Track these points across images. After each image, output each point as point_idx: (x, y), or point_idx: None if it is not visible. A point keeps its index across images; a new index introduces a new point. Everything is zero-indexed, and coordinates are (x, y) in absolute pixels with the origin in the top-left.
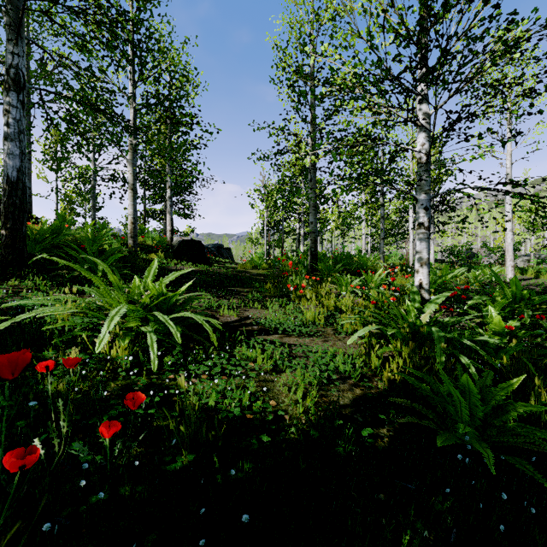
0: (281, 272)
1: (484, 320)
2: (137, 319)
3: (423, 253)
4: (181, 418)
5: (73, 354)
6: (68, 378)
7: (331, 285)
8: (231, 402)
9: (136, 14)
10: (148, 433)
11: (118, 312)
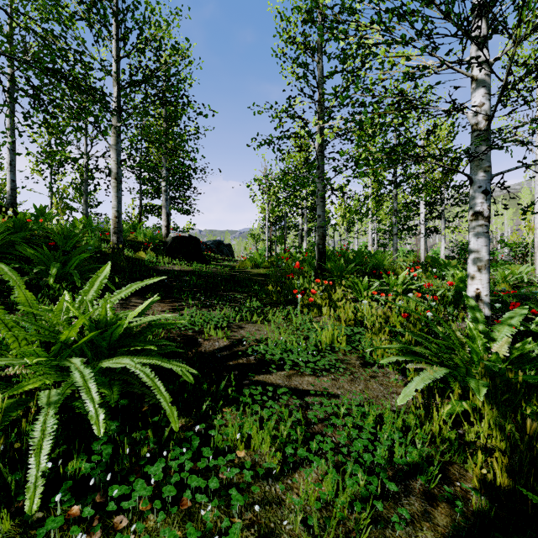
0: (285, 271)
1: None
2: (46, 370)
3: (481, 253)
4: None
5: None
6: None
7: (345, 289)
8: None
9: None
10: None
11: None
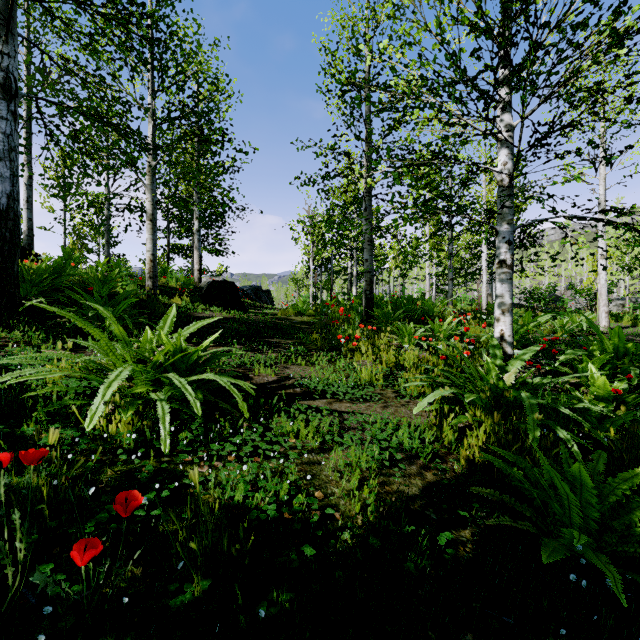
0: (330, 319)
1: (579, 379)
2: (146, 382)
3: (505, 297)
4: (197, 519)
5: (49, 436)
6: (28, 479)
7: (390, 335)
8: (264, 496)
9: (155, 9)
10: (150, 544)
11: (118, 376)
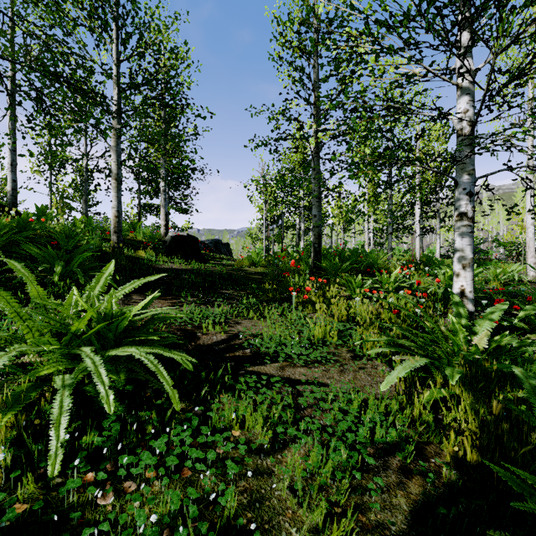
0: (281, 270)
1: None
2: (59, 358)
3: (466, 251)
4: None
5: None
6: None
7: (339, 287)
8: None
9: None
10: None
11: None
